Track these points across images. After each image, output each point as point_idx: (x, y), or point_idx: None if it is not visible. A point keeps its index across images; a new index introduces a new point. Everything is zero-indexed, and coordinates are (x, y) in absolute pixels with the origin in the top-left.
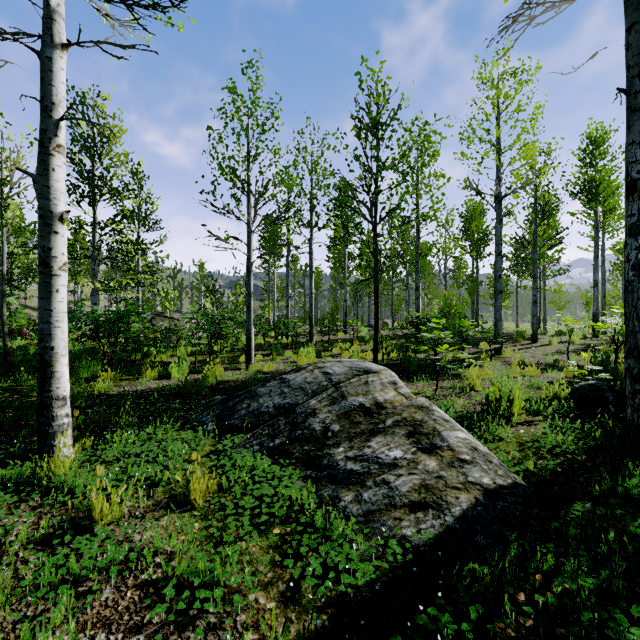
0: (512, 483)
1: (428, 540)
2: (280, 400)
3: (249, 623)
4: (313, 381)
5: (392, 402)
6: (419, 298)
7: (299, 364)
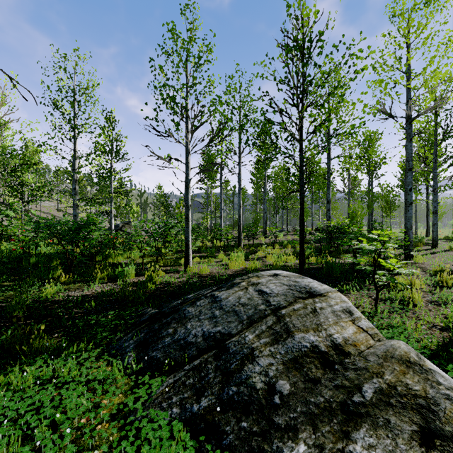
0: None
1: None
2: (210, 327)
3: None
4: (248, 303)
5: (355, 344)
6: (330, 210)
7: (230, 267)
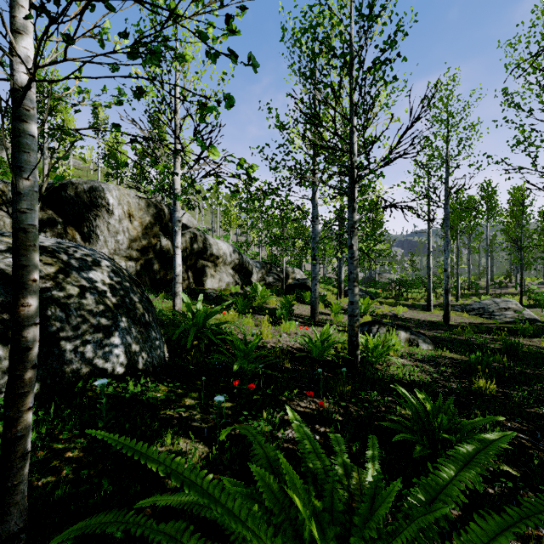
0: (534, 318)
1: (510, 321)
2: (479, 306)
3: (481, 322)
4: (489, 302)
5: (513, 307)
6: None
7: None
